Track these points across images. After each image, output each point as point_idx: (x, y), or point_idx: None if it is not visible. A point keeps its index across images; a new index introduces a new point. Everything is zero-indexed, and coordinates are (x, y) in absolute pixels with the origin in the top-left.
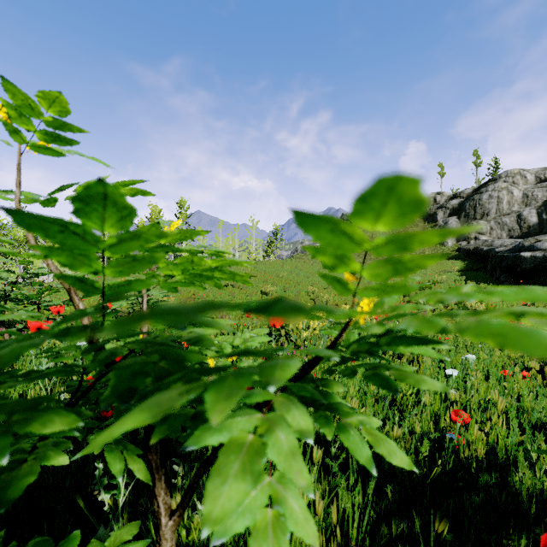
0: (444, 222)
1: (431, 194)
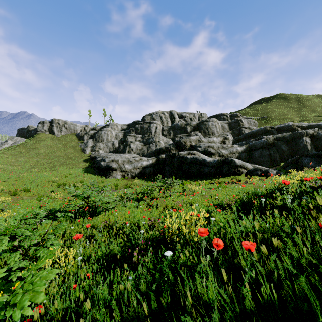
0: (86, 141)
1: (83, 125)
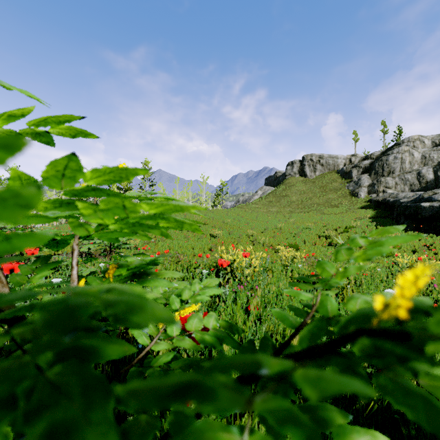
0: (357, 178)
1: (347, 156)
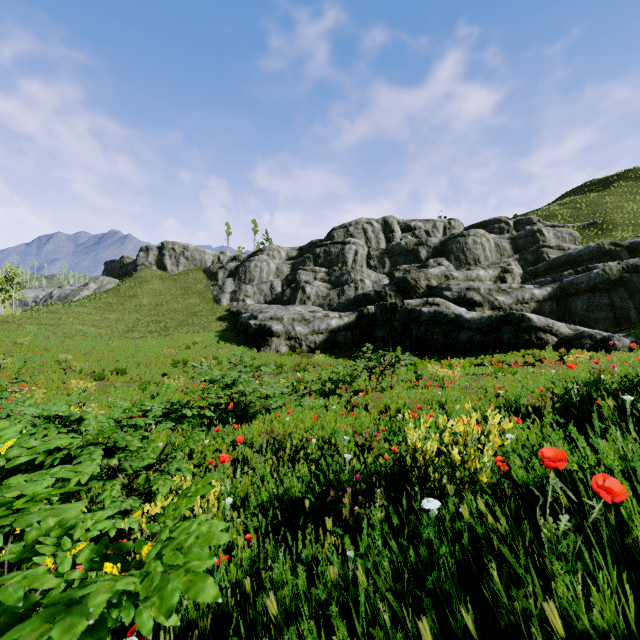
0: (223, 282)
1: (216, 252)
